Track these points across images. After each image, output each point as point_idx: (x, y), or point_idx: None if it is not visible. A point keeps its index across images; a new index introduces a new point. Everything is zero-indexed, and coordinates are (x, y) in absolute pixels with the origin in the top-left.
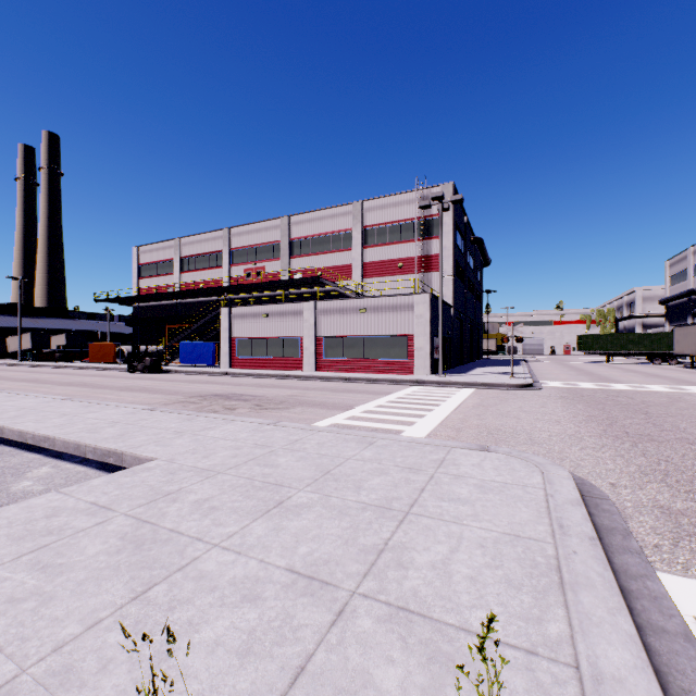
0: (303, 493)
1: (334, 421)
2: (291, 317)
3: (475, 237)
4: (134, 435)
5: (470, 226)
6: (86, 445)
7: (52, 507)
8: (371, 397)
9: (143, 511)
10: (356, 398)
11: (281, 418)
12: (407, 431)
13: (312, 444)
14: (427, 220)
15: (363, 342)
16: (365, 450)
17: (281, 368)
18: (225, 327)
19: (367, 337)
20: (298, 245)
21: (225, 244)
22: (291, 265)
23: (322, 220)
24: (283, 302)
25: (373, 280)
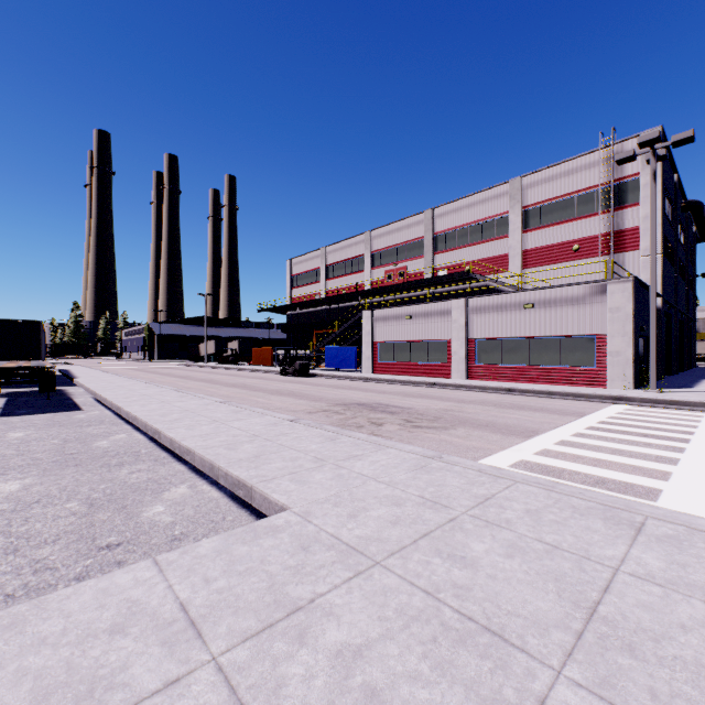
0: (570, 690)
1: (520, 456)
2: (437, 317)
3: (689, 201)
4: (269, 458)
5: (680, 187)
6: (218, 467)
7: (130, 601)
8: (557, 418)
9: (244, 661)
10: (535, 419)
11: (441, 443)
12: (666, 491)
13: (517, 511)
14: (617, 184)
15: (529, 344)
16: (638, 548)
17: (425, 374)
18: (367, 331)
19: (533, 339)
20: (442, 239)
21: (366, 247)
22: (435, 262)
23: (470, 207)
24: (428, 302)
25: (536, 269)
